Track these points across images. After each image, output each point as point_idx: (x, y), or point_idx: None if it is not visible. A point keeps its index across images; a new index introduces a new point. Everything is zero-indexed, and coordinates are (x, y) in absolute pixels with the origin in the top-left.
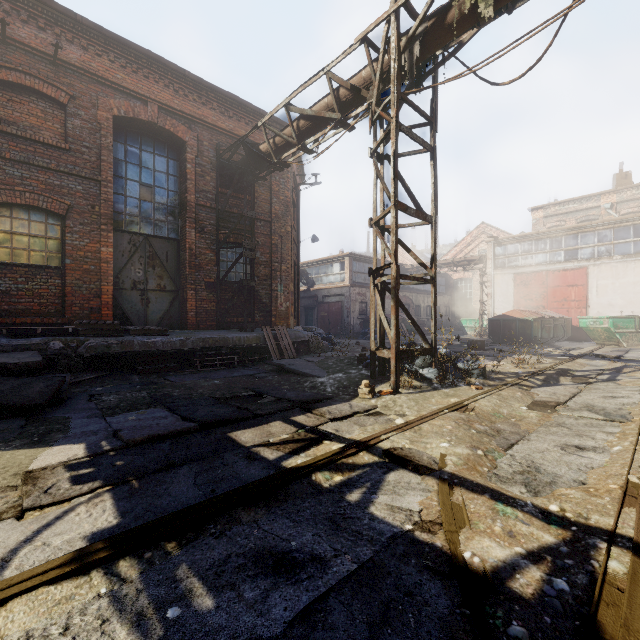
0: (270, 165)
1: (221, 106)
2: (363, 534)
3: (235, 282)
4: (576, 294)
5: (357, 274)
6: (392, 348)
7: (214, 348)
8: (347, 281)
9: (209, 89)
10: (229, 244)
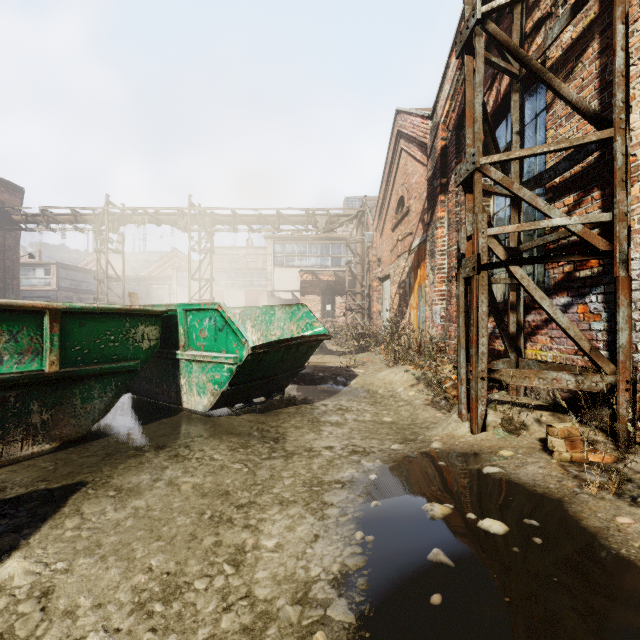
0: (22, 229)
1: None
2: None
3: None
4: None
5: (64, 280)
6: None
7: None
8: (54, 286)
9: None
10: None
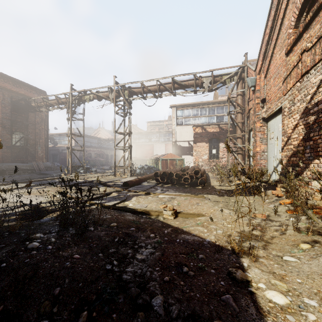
0: (36, 111)
1: (13, 83)
2: (52, 181)
3: (20, 146)
4: (151, 152)
5: (78, 141)
6: (70, 165)
7: (12, 169)
8: (73, 144)
9: (8, 77)
10: (16, 132)
